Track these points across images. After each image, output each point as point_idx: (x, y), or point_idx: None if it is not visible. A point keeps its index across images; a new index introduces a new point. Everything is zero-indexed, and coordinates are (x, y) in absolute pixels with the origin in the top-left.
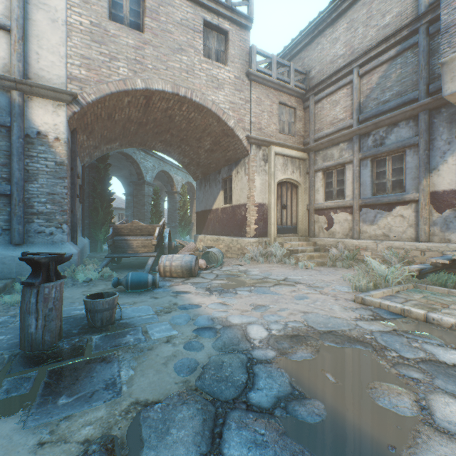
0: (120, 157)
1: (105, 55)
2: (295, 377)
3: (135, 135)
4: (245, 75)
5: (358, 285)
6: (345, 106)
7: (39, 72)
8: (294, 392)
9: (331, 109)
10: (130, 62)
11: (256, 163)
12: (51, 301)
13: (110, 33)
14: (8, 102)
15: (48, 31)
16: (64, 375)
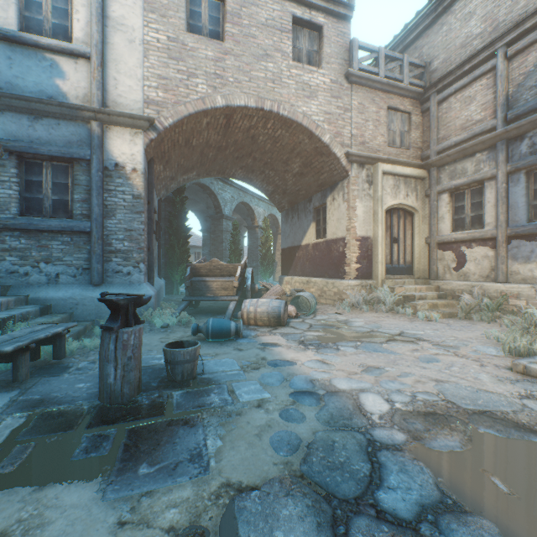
0: (196, 189)
1: (183, 73)
2: (442, 477)
3: (213, 162)
4: (344, 78)
5: (513, 346)
6: (483, 102)
7: (117, 99)
8: (445, 500)
9: (462, 108)
10: (209, 77)
11: (357, 186)
12: (130, 348)
13: (187, 47)
14: (87, 134)
15: (126, 54)
16: (144, 437)
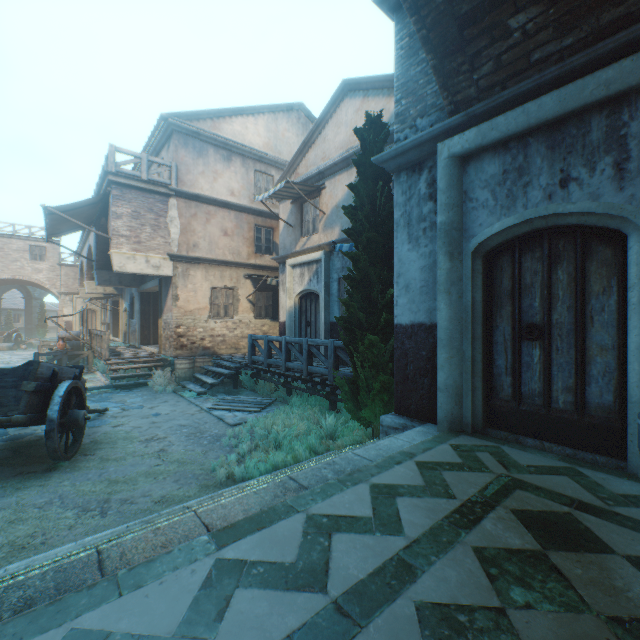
0: None
1: None
2: None
3: (7, 283)
4: (58, 264)
5: None
6: None
7: None
8: None
9: None
10: None
11: (65, 303)
12: None
13: None
14: None
15: None
16: None
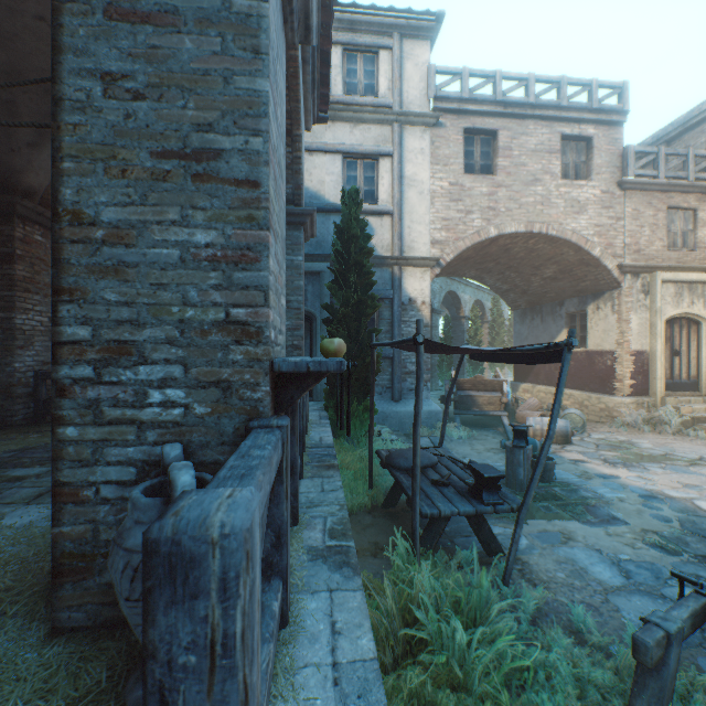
0: None
1: (461, 212)
2: None
3: (450, 268)
4: (615, 186)
5: None
6: None
7: (410, 244)
8: None
9: None
10: (482, 211)
11: (630, 297)
12: (529, 459)
13: (465, 188)
14: (389, 276)
15: (416, 204)
16: (569, 508)
